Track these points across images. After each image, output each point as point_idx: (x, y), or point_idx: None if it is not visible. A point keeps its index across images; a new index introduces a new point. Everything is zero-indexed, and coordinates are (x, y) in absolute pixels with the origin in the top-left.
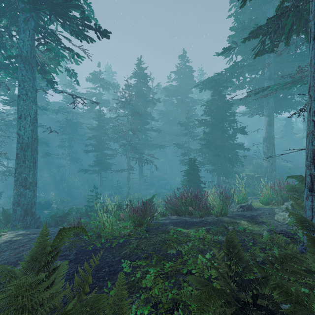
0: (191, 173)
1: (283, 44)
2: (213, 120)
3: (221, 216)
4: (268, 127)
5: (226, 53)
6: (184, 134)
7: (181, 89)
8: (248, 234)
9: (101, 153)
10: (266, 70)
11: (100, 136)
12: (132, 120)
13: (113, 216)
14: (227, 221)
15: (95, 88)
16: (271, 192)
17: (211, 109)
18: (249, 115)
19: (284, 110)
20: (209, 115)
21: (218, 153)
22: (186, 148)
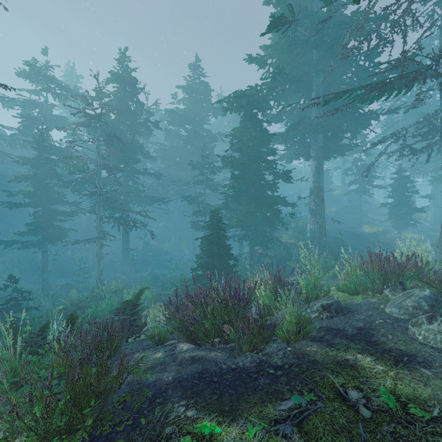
0: (214, 242)
1: (335, 59)
2: (244, 159)
3: (298, 340)
4: (316, 174)
5: (261, 62)
6: (198, 181)
7: (193, 116)
8: (438, 435)
9: (44, 210)
10: (314, 94)
11: (41, 177)
12: (107, 150)
13: (7, 372)
14: (323, 359)
15: (38, 93)
16: (361, 272)
17: (242, 141)
18: (287, 160)
19: (329, 155)
20: (238, 150)
21: (252, 210)
22: (202, 204)
